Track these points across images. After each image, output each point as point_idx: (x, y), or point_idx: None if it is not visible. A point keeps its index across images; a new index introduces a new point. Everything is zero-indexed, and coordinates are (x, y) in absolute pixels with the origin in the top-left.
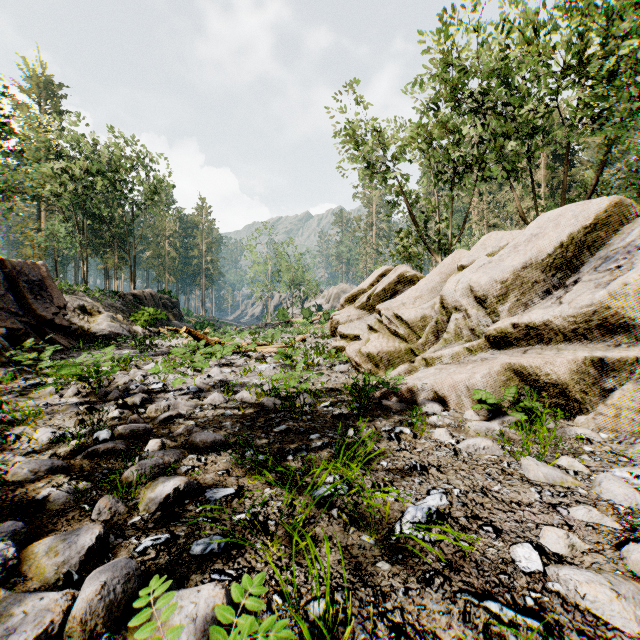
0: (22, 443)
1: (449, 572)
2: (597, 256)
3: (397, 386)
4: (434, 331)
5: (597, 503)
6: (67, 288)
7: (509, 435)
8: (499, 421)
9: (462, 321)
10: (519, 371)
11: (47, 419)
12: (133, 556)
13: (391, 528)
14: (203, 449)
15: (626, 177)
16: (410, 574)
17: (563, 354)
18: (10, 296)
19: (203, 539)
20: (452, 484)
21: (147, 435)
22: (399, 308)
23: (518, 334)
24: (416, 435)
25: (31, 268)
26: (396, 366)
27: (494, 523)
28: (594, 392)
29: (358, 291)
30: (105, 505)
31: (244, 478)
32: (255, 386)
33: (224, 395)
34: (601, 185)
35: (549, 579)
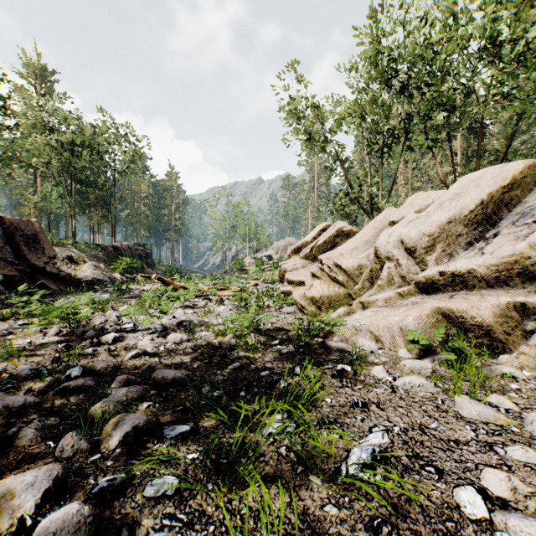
0: (3, 379)
1: (396, 518)
2: (513, 212)
3: (337, 326)
4: (369, 278)
5: (530, 442)
6: (58, 241)
7: (440, 372)
8: (430, 359)
9: (394, 269)
10: (447, 314)
11: (29, 356)
12: (89, 498)
13: (337, 469)
14: (164, 385)
15: (532, 146)
16: (357, 520)
17: (487, 299)
18: (8, 248)
19: (157, 479)
20: (392, 421)
21: (115, 371)
22: (338, 258)
23: (445, 281)
24: (356, 372)
25: (26, 224)
26: (336, 308)
27: (435, 463)
28: (516, 333)
29: (302, 243)
30: (68, 443)
31: (200, 414)
32: (213, 326)
33: (186, 334)
34: (510, 153)
35: (496, 527)
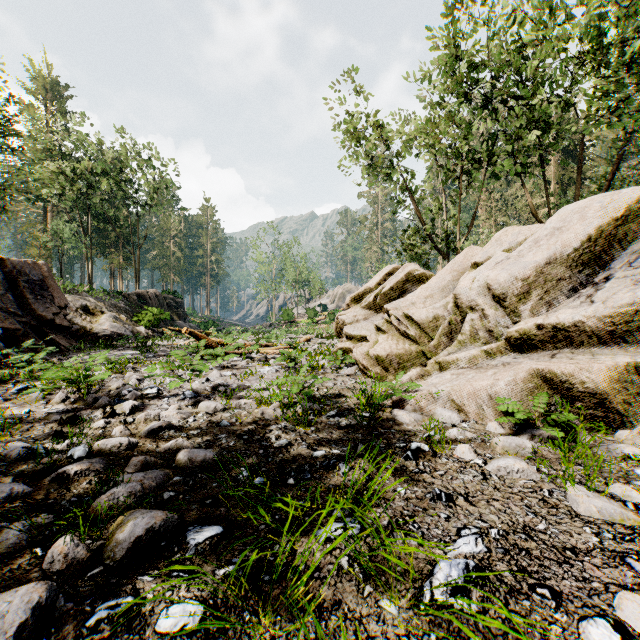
0: None
1: None
2: (629, 251)
3: (410, 393)
4: (447, 332)
5: None
6: (71, 288)
7: (542, 453)
8: (529, 435)
9: (478, 322)
10: (549, 378)
11: (25, 430)
12: (81, 633)
13: (418, 591)
14: (191, 469)
15: None
16: None
17: (599, 359)
18: (9, 296)
19: (175, 605)
20: (486, 521)
21: (131, 450)
22: (409, 308)
23: (543, 336)
24: (435, 452)
25: (32, 267)
26: (406, 370)
27: (549, 581)
28: (638, 403)
29: (364, 290)
30: (60, 551)
31: (236, 509)
32: (256, 391)
33: (221, 402)
34: (617, 180)
35: None
